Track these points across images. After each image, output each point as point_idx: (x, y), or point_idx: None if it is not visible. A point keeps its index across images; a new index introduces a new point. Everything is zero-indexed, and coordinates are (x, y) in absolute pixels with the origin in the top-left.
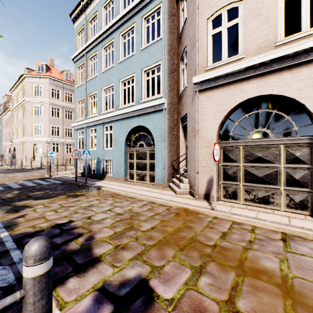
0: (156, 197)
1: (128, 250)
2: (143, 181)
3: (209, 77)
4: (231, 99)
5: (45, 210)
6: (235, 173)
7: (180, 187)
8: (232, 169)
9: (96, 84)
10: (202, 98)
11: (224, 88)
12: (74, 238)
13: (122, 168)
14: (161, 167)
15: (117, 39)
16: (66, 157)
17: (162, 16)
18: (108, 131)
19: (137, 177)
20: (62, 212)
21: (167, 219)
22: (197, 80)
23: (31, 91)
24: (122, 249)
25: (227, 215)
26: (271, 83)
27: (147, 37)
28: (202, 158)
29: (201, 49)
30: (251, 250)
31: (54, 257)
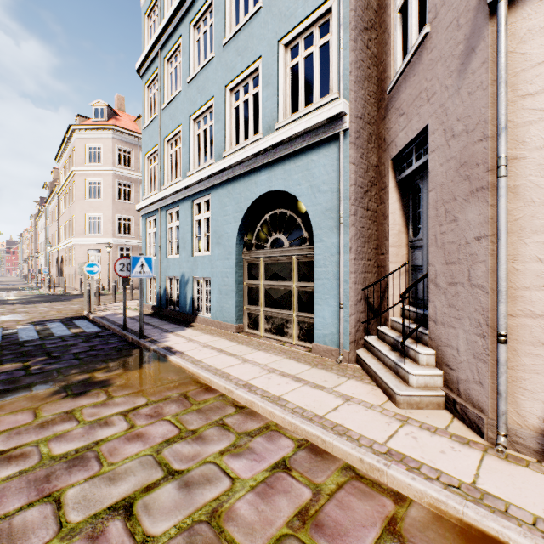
0: (327, 423)
1: None
2: (282, 337)
3: None
4: None
5: None
6: None
7: (409, 379)
8: None
9: (178, 111)
10: (529, 21)
11: None
12: None
13: (232, 301)
14: (332, 301)
15: None
16: None
17: None
18: (202, 213)
19: (267, 324)
20: None
21: None
22: None
23: (84, 154)
24: None
25: None
26: None
27: None
28: (526, 278)
29: None
30: None
31: None
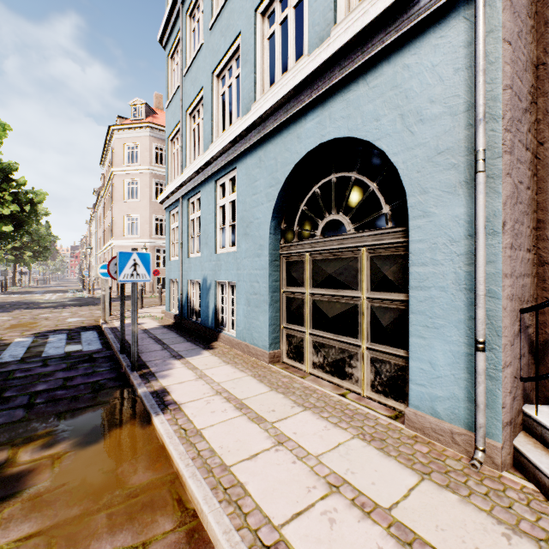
0: None
1: None
2: (341, 380)
3: None
4: None
5: None
6: None
7: None
8: None
9: (199, 71)
10: None
11: None
12: None
13: (264, 316)
14: (452, 333)
15: None
16: None
17: None
18: (227, 195)
19: (316, 356)
20: None
21: None
22: None
23: (122, 155)
24: None
25: None
26: None
27: None
28: None
29: None
30: None
31: None
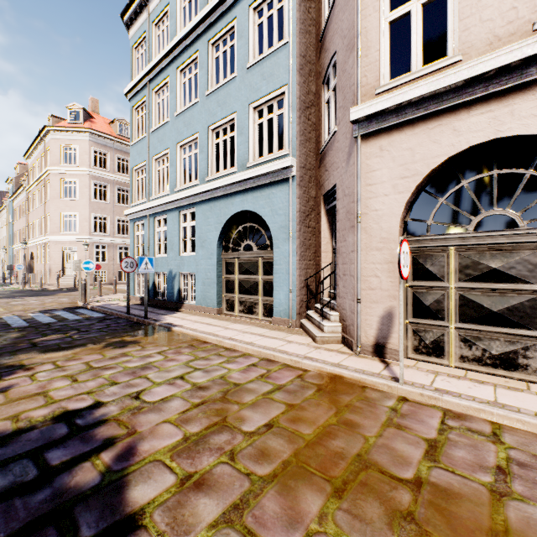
0: (277, 350)
1: (210, 491)
2: (252, 315)
3: (384, 106)
4: (432, 150)
5: (54, 376)
6: (440, 303)
7: (324, 329)
8: (432, 294)
9: (166, 137)
10: (369, 150)
11: (417, 128)
12: (92, 451)
13: (214, 290)
14: (285, 288)
15: (204, 51)
16: (119, 269)
17: (288, 0)
18: (188, 222)
19: (241, 307)
20: (86, 381)
21: (301, 403)
22: (359, 115)
23: (59, 155)
24: (197, 488)
25: (429, 396)
26: (523, 110)
27: (259, 54)
28: (368, 271)
29: (367, 51)
30: (511, 500)
31: (30, 513)
